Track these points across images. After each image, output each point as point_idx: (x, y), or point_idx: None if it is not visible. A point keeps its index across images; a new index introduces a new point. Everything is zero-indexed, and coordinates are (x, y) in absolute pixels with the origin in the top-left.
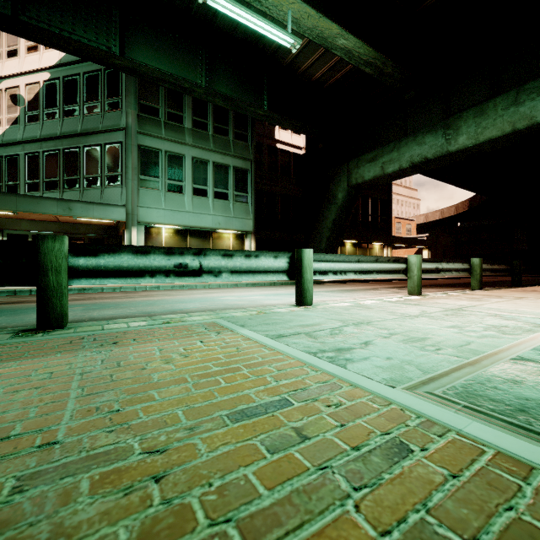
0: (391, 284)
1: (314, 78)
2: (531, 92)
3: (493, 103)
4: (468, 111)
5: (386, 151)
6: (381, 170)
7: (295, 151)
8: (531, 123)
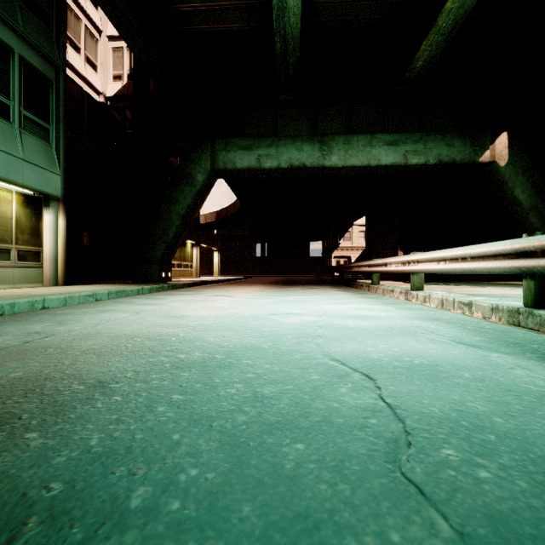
0: (258, 284)
1: (178, 6)
2: (379, 141)
3: (356, 138)
4: (339, 137)
5: (264, 144)
6: (258, 163)
7: (90, 92)
8: (379, 164)
